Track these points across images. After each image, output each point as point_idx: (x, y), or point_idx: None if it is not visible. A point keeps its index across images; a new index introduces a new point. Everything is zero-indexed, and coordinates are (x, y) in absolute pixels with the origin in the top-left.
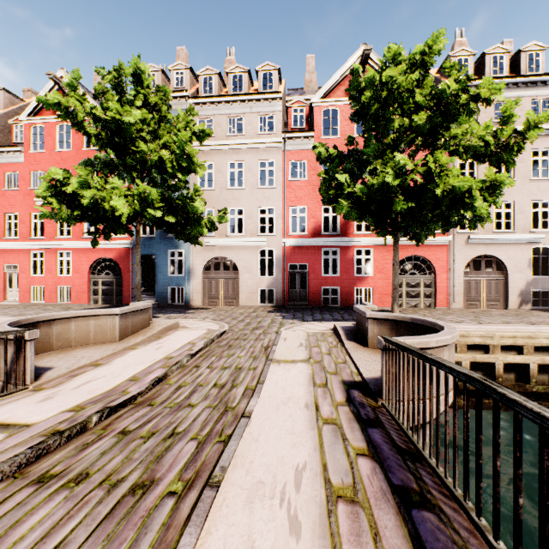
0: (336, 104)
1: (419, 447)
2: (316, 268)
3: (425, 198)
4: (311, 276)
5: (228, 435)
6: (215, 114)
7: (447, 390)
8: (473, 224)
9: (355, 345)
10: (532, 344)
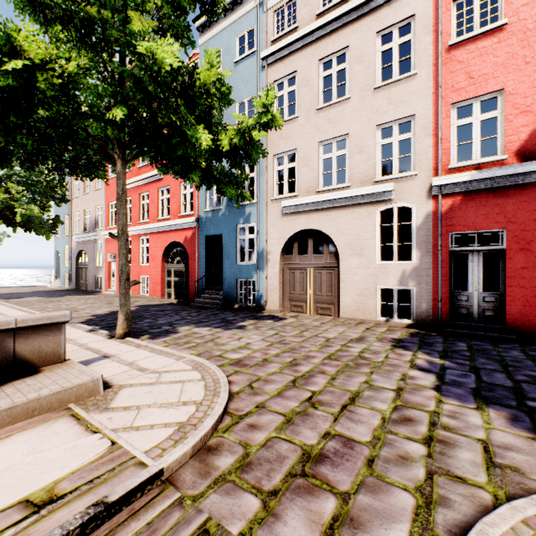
0: None
1: None
2: (535, 240)
3: None
4: (518, 260)
5: None
6: None
7: None
8: None
9: None
10: None
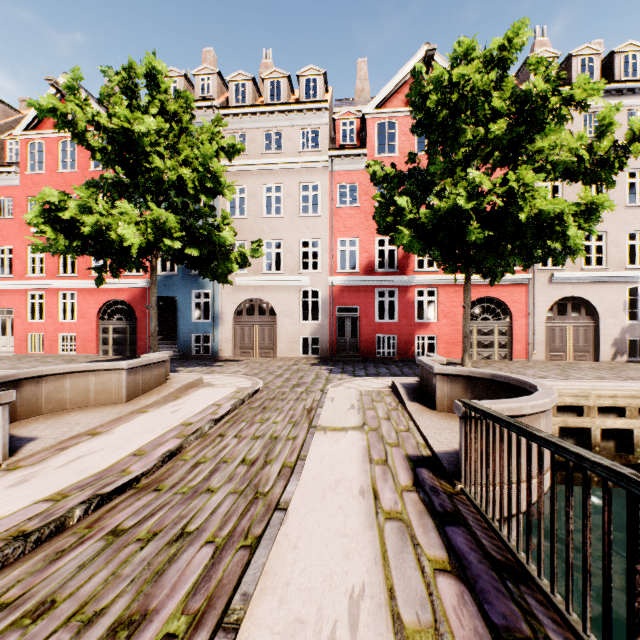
0: (393, 115)
1: (520, 558)
2: (370, 313)
3: (506, 225)
4: (364, 322)
5: (257, 536)
6: (249, 128)
7: (570, 486)
8: (561, 258)
9: (420, 407)
10: (636, 405)
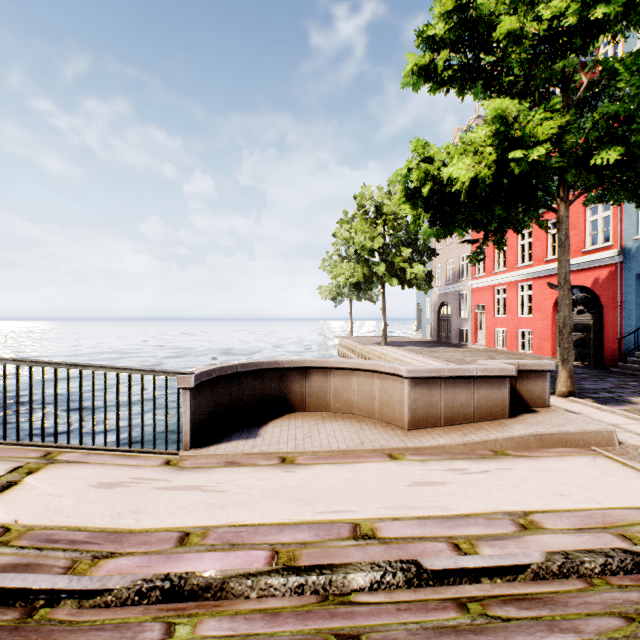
0: None
1: None
2: None
3: None
4: None
5: None
6: None
7: None
8: None
9: None
10: None
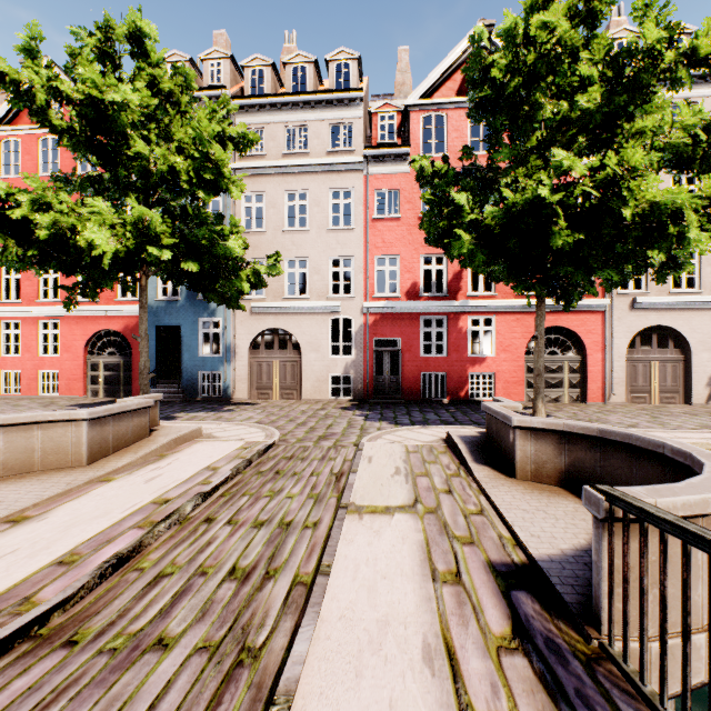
0: (442, 107)
1: None
2: (413, 345)
3: (601, 226)
4: (406, 357)
5: None
6: (267, 122)
7: None
8: (661, 274)
9: (491, 473)
10: None
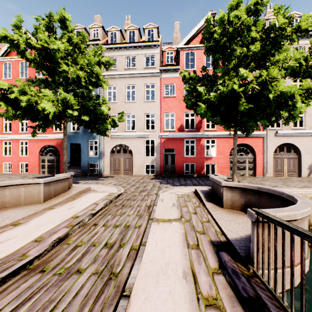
0: (193, 48)
1: None
2: (181, 151)
3: (260, 101)
4: (178, 156)
5: None
6: (118, 55)
7: None
8: (287, 121)
9: (213, 205)
10: None
